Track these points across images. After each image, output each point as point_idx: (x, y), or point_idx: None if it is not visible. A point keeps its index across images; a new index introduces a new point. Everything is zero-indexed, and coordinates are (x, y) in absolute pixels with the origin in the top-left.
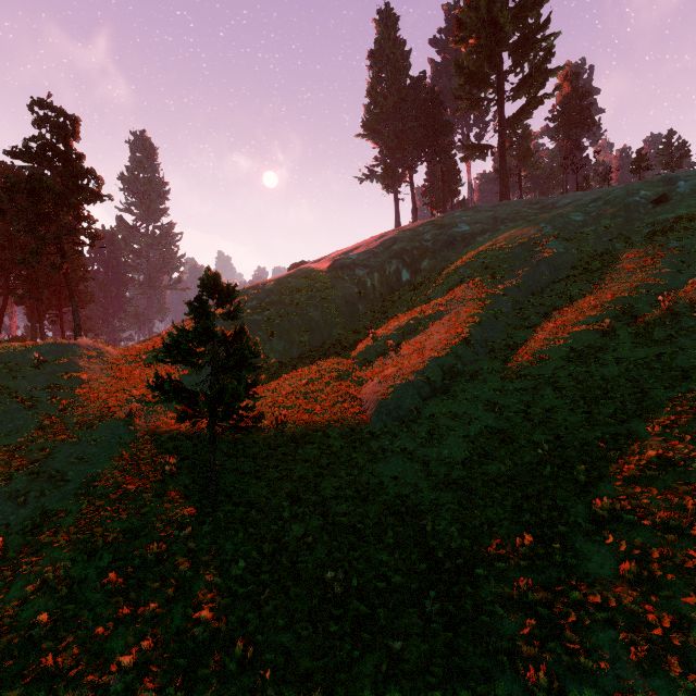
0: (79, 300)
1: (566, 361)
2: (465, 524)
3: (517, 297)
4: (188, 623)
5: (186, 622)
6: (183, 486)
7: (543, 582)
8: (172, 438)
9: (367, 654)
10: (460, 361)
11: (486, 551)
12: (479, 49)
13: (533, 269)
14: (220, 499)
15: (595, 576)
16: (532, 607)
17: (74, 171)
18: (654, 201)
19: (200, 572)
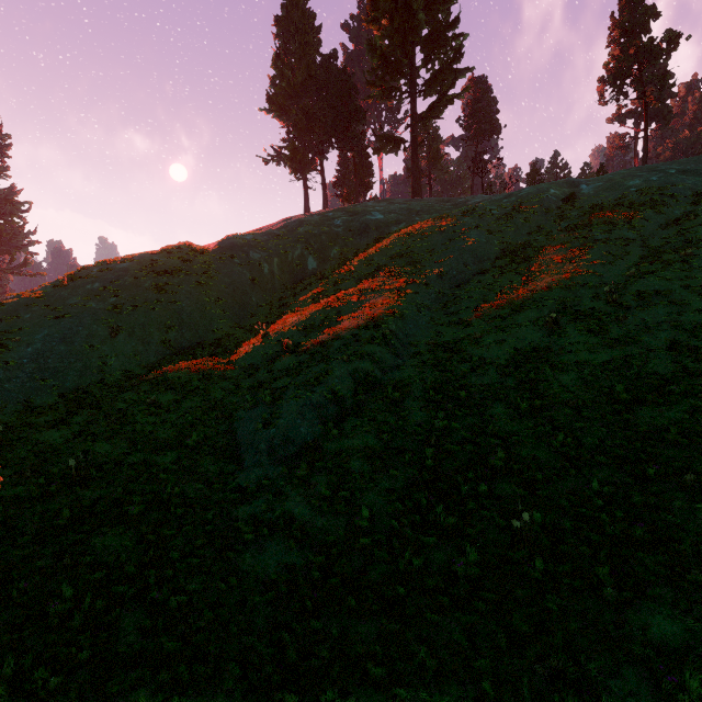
0: None
1: (512, 366)
2: None
3: (440, 288)
4: None
5: None
6: None
7: None
8: None
9: None
10: (378, 367)
11: None
12: (392, 33)
13: (456, 257)
14: None
15: None
16: None
17: None
18: (564, 199)
19: None
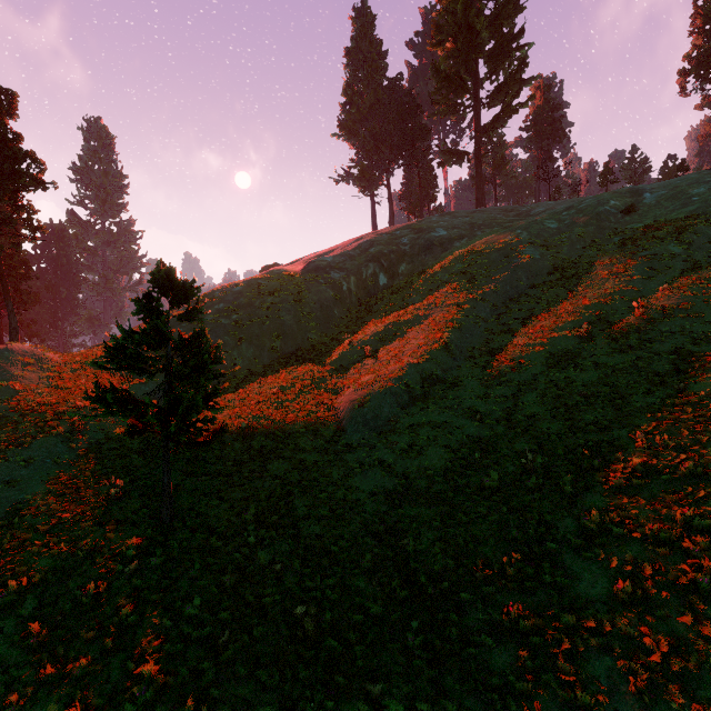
0: (21, 301)
1: (545, 367)
2: (449, 543)
3: (495, 302)
4: (128, 680)
5: (126, 679)
6: (131, 512)
7: (533, 605)
8: (121, 456)
9: (342, 702)
10: (440, 367)
11: (472, 573)
12: (455, 54)
13: (510, 274)
14: (175, 525)
15: (587, 597)
16: (523, 635)
17: (10, 153)
18: (623, 211)
19: (146, 615)
